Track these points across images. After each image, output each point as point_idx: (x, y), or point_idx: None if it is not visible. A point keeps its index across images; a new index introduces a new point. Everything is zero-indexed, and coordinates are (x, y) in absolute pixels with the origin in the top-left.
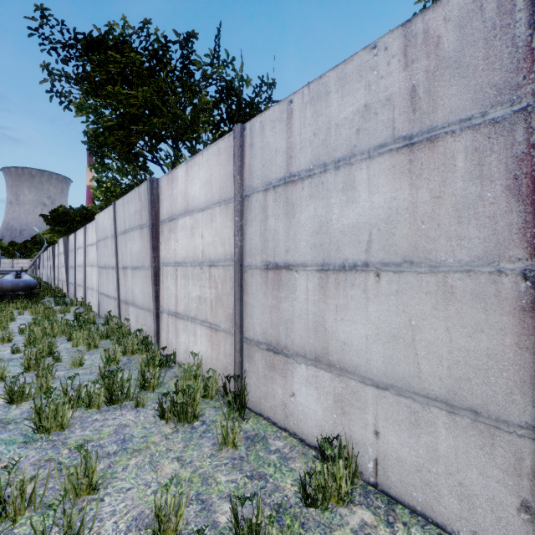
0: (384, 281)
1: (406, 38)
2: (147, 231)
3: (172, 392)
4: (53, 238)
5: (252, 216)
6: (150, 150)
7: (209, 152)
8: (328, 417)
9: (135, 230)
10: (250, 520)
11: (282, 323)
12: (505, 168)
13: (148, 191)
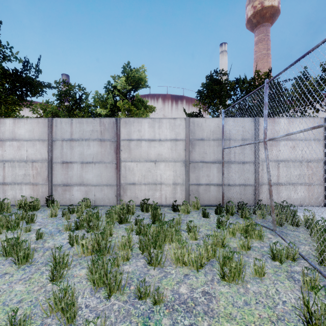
0: (96, 165)
1: (100, 121)
2: None
3: (29, 202)
4: None
5: (56, 147)
6: None
7: (32, 120)
8: (83, 197)
9: None
10: (73, 208)
11: (69, 177)
12: (113, 148)
13: None
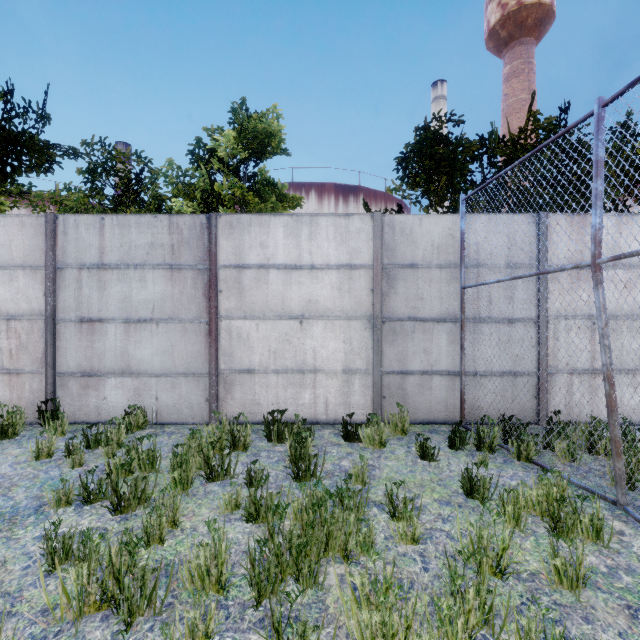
0: (161, 327)
1: (170, 222)
2: None
3: None
4: None
5: (66, 284)
6: None
7: (7, 220)
8: (130, 402)
9: None
10: (96, 434)
11: (96, 356)
12: (202, 287)
13: None
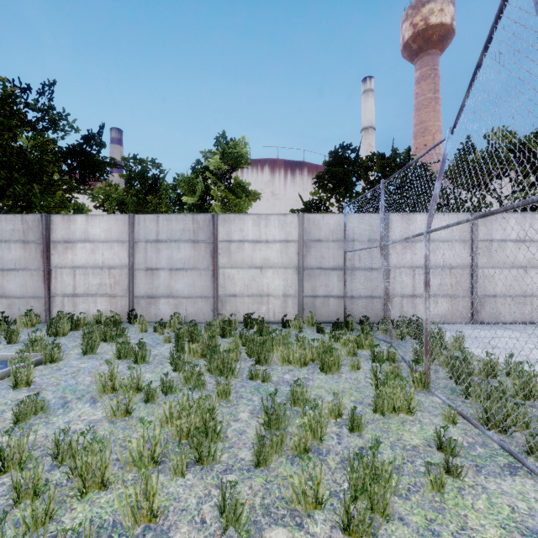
0: (188, 272)
1: (193, 218)
2: (37, 246)
3: (111, 317)
4: None
5: (139, 250)
6: None
7: (109, 217)
8: (172, 311)
9: (12, 242)
10: (164, 323)
11: (154, 287)
12: (210, 251)
13: (43, 222)
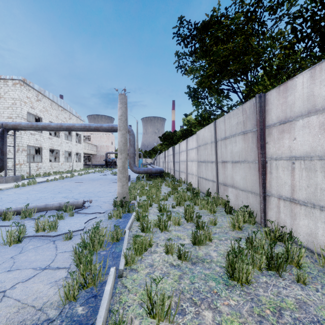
0: None
1: None
2: (252, 135)
3: None
4: (161, 148)
5: None
6: (235, 83)
7: None
8: None
9: (236, 136)
10: None
11: None
12: None
13: (256, 104)
